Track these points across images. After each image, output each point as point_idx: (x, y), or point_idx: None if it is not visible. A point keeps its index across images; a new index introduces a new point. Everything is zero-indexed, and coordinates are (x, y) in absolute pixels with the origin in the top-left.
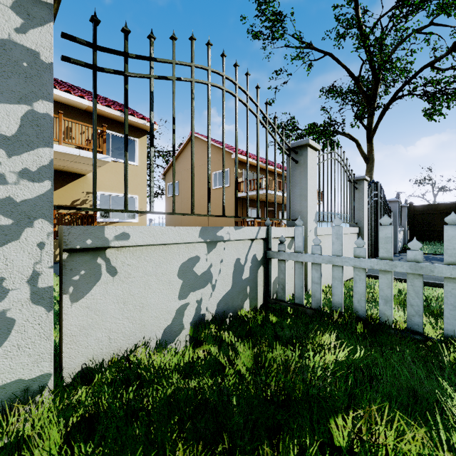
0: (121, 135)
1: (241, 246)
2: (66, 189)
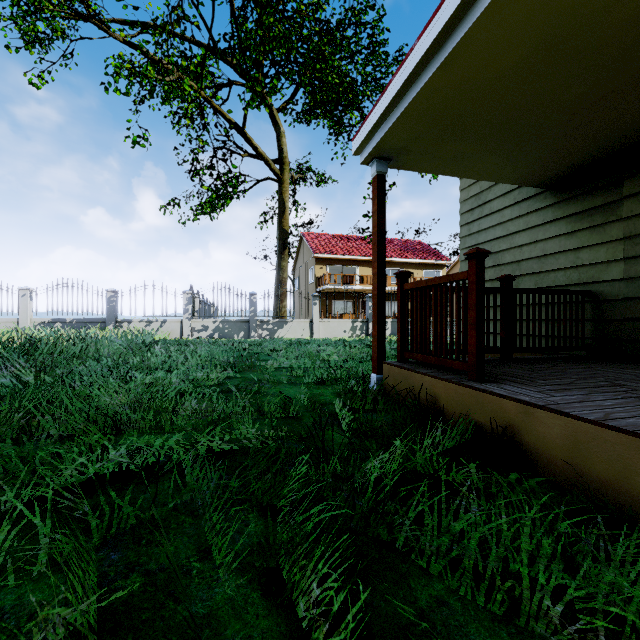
0: (433, 270)
1: None
2: None
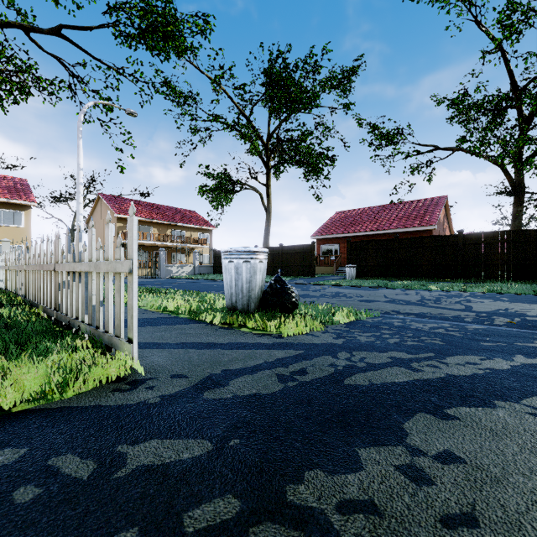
0: (11, 210)
1: None
2: None
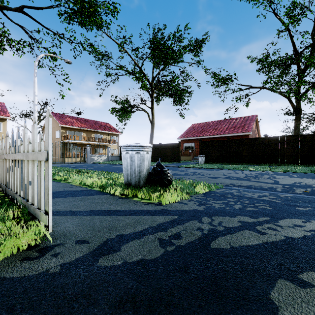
0: None
1: None
2: None
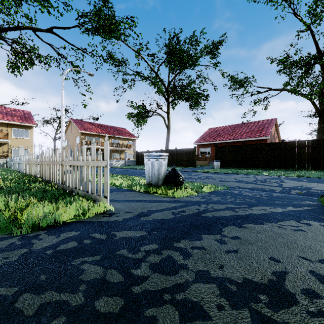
0: (22, 129)
1: (0, 161)
2: (1, 148)
